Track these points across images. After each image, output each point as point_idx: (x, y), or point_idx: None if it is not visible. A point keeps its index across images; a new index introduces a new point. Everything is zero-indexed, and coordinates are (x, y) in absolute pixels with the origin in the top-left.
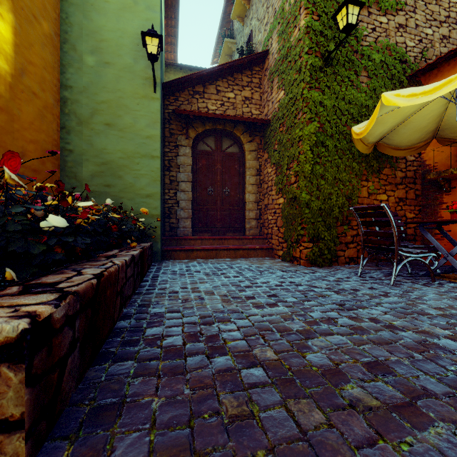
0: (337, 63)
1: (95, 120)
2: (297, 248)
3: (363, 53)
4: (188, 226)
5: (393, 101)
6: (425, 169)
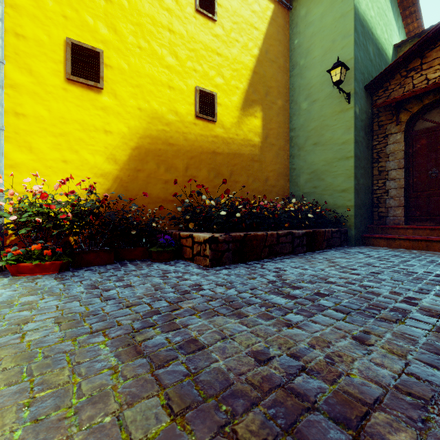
0: None
1: (307, 144)
2: None
3: None
4: (399, 215)
5: None
6: None
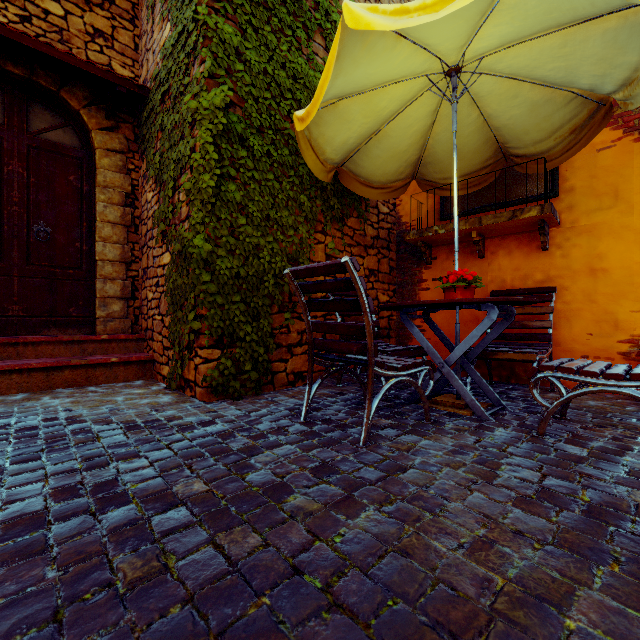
0: None
1: None
2: (191, 362)
3: (319, 0)
4: None
5: (365, 17)
6: (401, 229)
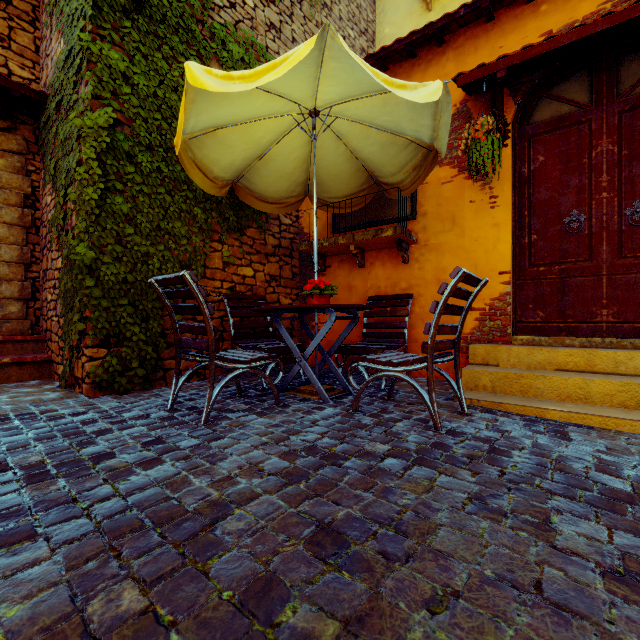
0: (164, 20)
1: None
2: (79, 360)
3: (214, 31)
4: None
5: (200, 78)
6: (303, 239)
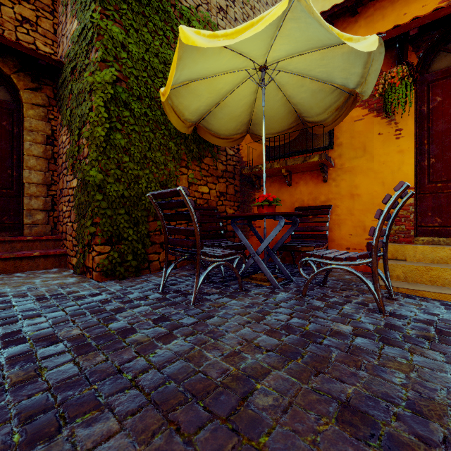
0: (148, 4)
1: None
2: (90, 254)
3: (183, 12)
4: None
5: (192, 37)
6: (242, 166)
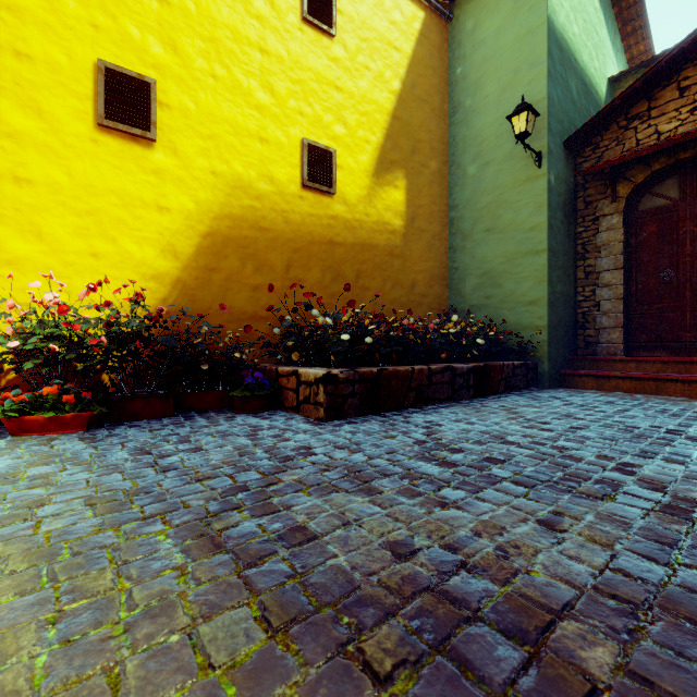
0: None
1: (476, 230)
2: None
3: None
4: (616, 340)
5: None
6: None
